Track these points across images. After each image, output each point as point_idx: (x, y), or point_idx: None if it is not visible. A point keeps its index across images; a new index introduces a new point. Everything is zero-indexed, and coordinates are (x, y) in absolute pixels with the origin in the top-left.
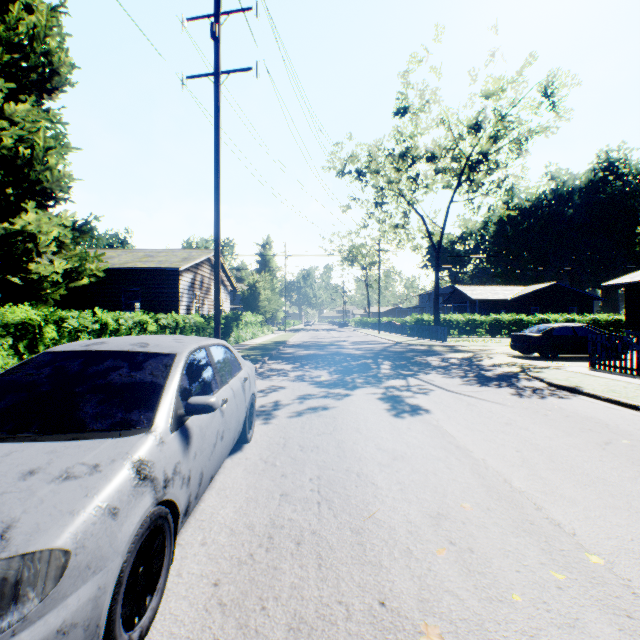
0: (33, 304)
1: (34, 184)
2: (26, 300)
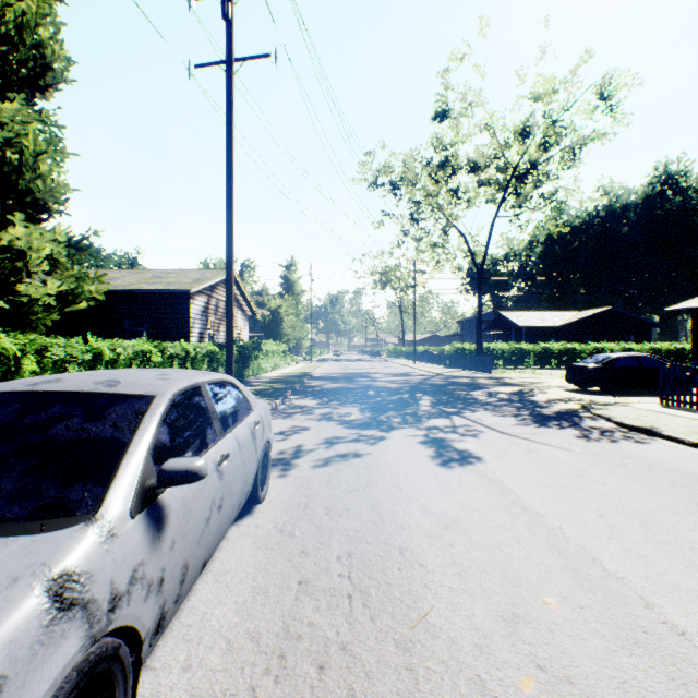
0: (22, 331)
1: (24, 194)
2: (13, 326)
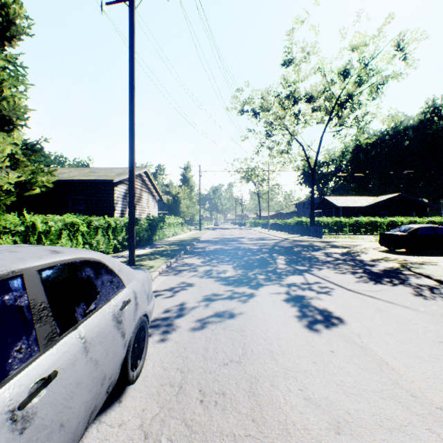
0: None
1: None
2: None
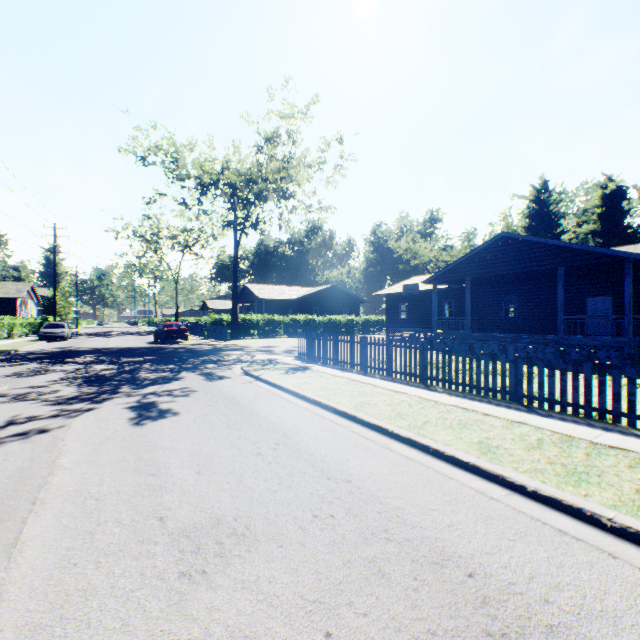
0: None
1: None
2: None
